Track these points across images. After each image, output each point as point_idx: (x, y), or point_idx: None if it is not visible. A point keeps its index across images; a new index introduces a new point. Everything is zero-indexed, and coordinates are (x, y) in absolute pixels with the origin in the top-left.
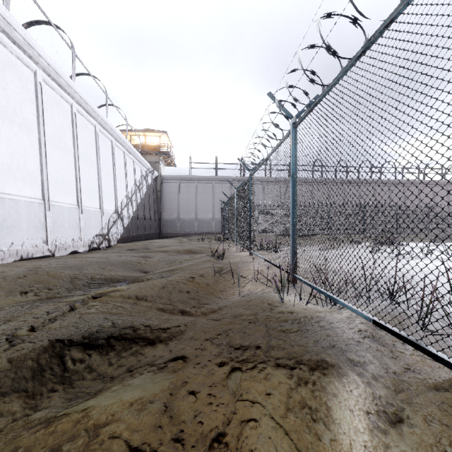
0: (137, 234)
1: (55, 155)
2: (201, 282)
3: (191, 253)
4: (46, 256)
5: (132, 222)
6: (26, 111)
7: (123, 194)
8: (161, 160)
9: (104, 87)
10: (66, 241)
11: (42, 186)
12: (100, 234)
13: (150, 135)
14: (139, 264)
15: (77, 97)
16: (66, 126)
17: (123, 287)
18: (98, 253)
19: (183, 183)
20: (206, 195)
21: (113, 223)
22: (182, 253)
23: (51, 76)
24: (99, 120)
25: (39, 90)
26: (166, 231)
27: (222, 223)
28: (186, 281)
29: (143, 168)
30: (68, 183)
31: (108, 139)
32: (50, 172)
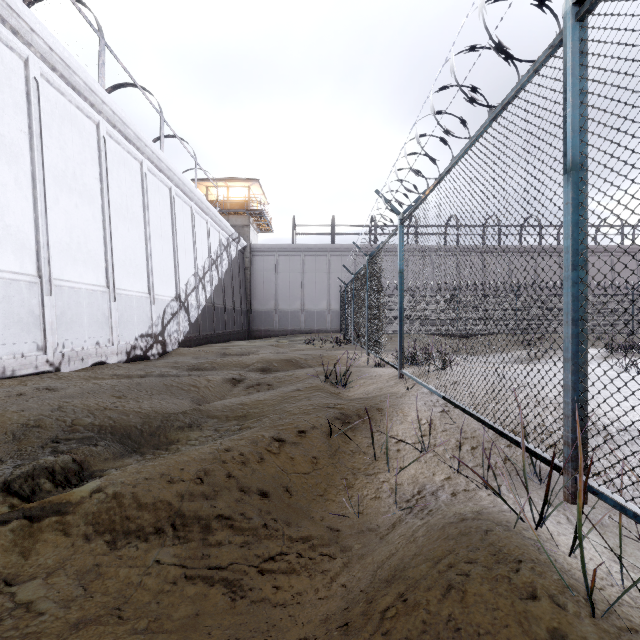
0: (212, 333)
1: (65, 202)
2: (299, 457)
3: (290, 367)
4: (44, 372)
5: (204, 315)
6: (7, 124)
7: (190, 272)
8: (251, 223)
9: (158, 103)
10: (83, 346)
11: (37, 253)
12: (149, 333)
13: (234, 186)
14: (194, 390)
15: (107, 112)
16: (88, 158)
17: (90, 487)
18: (138, 366)
19: (283, 256)
20: (318, 273)
21: (171, 316)
22: (276, 367)
23: (58, 71)
24: (148, 153)
25: (33, 91)
26: (258, 328)
27: (341, 316)
28: (263, 455)
29: (222, 233)
30: (89, 251)
31: (164, 185)
32: (54, 231)
